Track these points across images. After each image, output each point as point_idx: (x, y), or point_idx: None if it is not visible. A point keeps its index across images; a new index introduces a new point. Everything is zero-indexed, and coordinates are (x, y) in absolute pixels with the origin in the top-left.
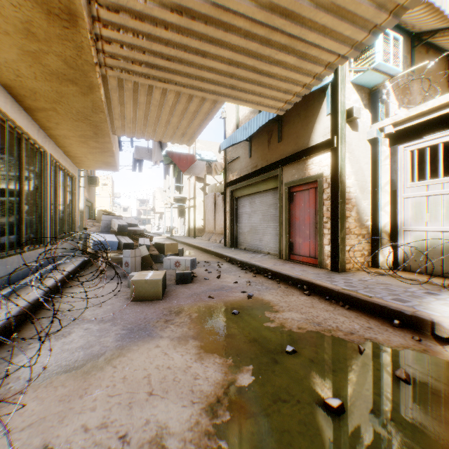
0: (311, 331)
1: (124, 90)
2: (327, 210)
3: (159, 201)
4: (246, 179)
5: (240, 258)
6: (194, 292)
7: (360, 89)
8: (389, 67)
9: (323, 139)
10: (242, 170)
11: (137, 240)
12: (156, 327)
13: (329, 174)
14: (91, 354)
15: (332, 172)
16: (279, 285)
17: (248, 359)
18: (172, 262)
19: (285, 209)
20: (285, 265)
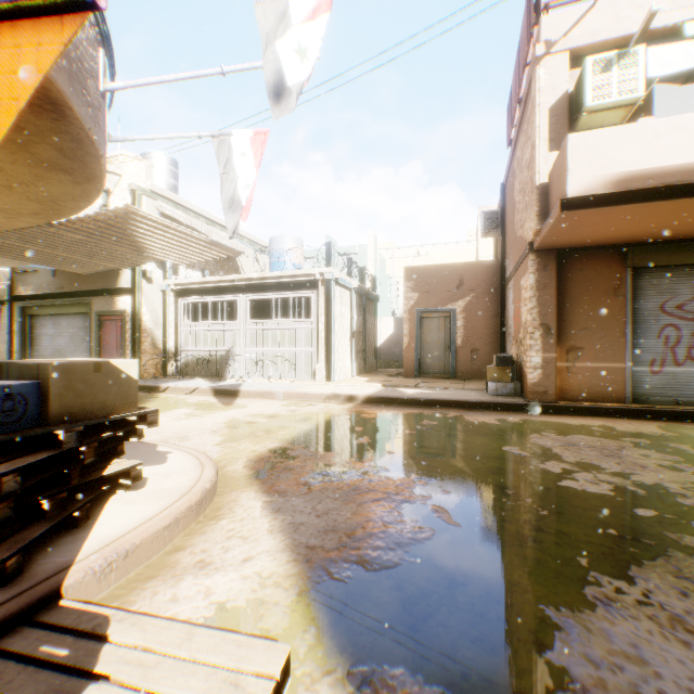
0: None
1: None
2: (130, 337)
3: None
4: (50, 299)
5: None
6: None
7: None
8: None
9: (127, 285)
10: (43, 287)
11: None
12: None
13: (131, 312)
14: None
15: (133, 311)
16: None
17: None
18: None
19: (97, 334)
20: None
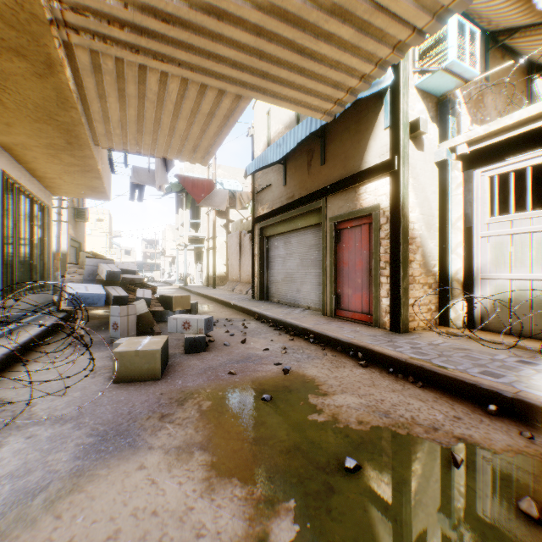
0: (377, 427)
1: (103, 74)
2: (386, 252)
3: (171, 242)
4: (280, 213)
5: (272, 315)
6: (209, 366)
7: (426, 97)
8: (465, 68)
9: (379, 160)
10: (274, 202)
11: (134, 291)
12: (145, 429)
13: (388, 205)
14: (24, 490)
15: (391, 202)
16: (325, 353)
17: (286, 486)
18: (180, 323)
19: (330, 251)
20: (331, 324)
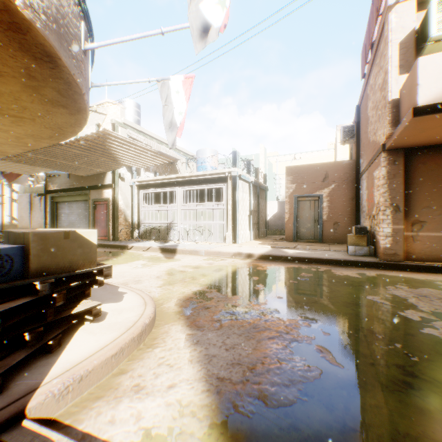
0: None
1: (4, 161)
2: (111, 214)
3: None
4: (66, 192)
5: None
6: None
7: None
8: None
9: (109, 182)
10: (63, 185)
11: None
12: None
13: (112, 199)
14: None
15: (113, 198)
16: None
17: None
18: None
19: (92, 213)
20: None
